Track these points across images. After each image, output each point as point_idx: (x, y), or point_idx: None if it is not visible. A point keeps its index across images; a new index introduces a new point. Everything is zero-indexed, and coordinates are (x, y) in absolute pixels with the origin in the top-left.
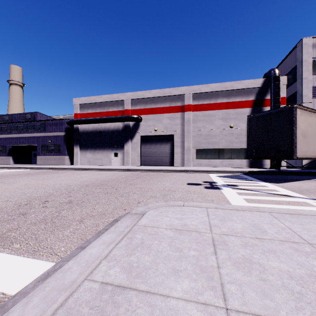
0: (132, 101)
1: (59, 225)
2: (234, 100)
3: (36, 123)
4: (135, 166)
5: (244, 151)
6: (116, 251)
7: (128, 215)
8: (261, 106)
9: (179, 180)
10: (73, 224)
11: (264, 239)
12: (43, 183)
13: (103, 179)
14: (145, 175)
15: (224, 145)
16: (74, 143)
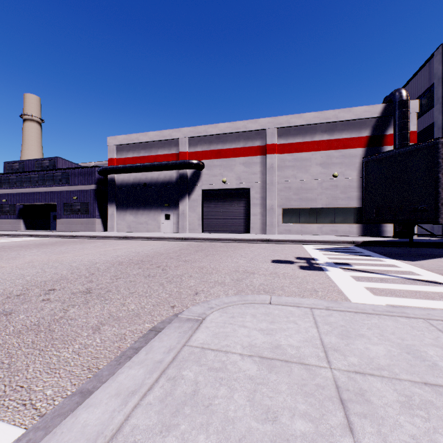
0: (190, 140)
1: (57, 337)
2: (339, 137)
3: (56, 173)
4: (195, 233)
5: (354, 212)
6: (139, 417)
7: (174, 322)
8: (380, 146)
9: (260, 256)
10: (82, 335)
11: (442, 386)
12: (56, 260)
13: (147, 253)
14: (209, 246)
15: (324, 203)
16: (109, 200)
